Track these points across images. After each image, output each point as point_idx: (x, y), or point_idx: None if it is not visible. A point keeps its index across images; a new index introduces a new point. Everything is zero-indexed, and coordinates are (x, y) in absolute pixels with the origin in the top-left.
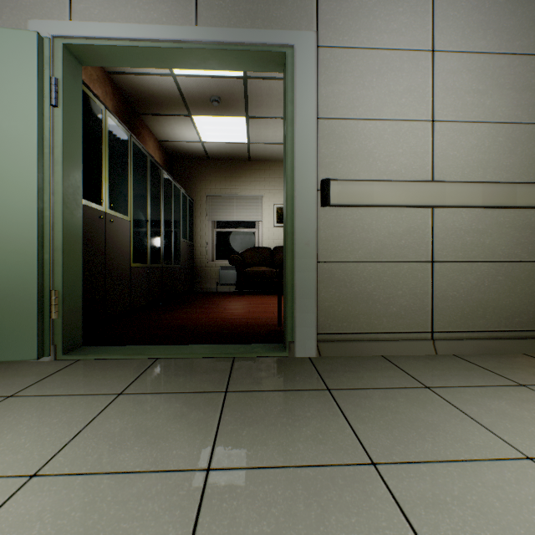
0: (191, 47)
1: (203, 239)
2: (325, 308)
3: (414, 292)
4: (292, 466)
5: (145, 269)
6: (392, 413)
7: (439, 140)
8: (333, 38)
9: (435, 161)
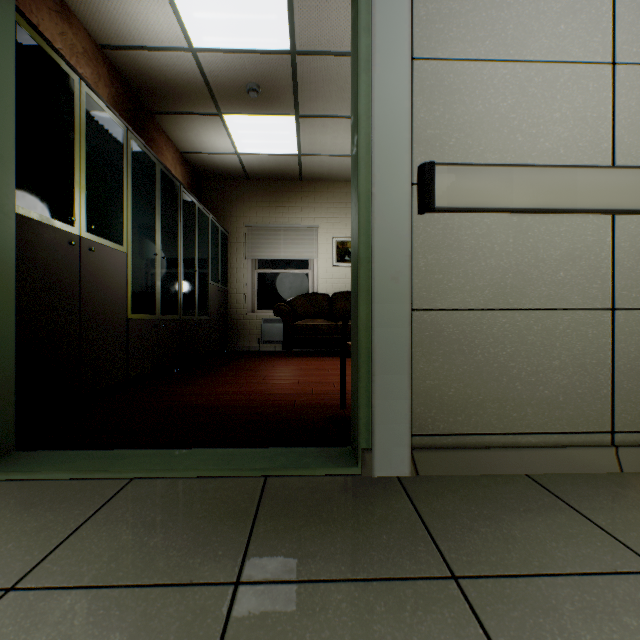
0: None
1: (241, 283)
2: (426, 391)
3: (580, 362)
4: None
5: (153, 322)
6: None
7: (624, 96)
8: None
9: (617, 134)
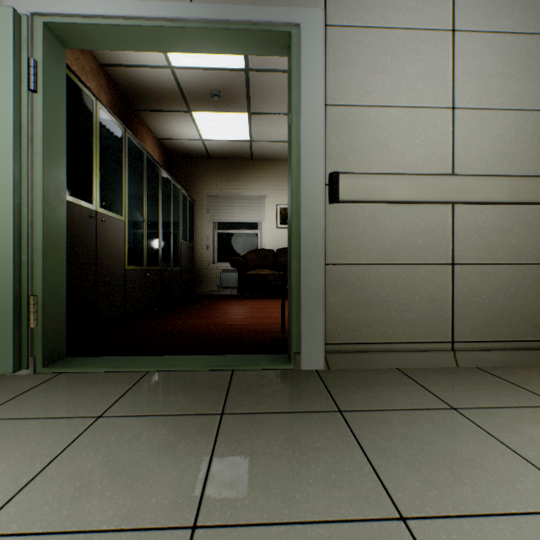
0: (185, 26)
1: (204, 241)
2: (334, 316)
3: (432, 297)
4: (300, 521)
5: (142, 272)
6: (417, 443)
7: (460, 129)
8: (342, 16)
9: (455, 153)
